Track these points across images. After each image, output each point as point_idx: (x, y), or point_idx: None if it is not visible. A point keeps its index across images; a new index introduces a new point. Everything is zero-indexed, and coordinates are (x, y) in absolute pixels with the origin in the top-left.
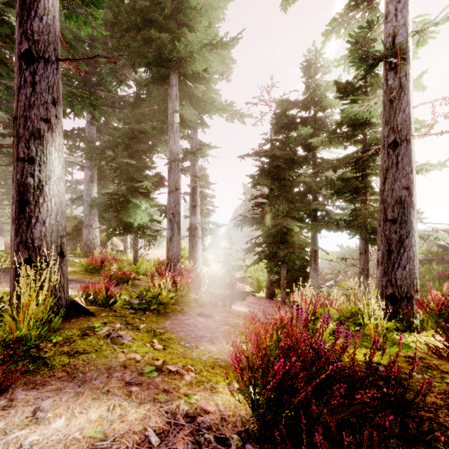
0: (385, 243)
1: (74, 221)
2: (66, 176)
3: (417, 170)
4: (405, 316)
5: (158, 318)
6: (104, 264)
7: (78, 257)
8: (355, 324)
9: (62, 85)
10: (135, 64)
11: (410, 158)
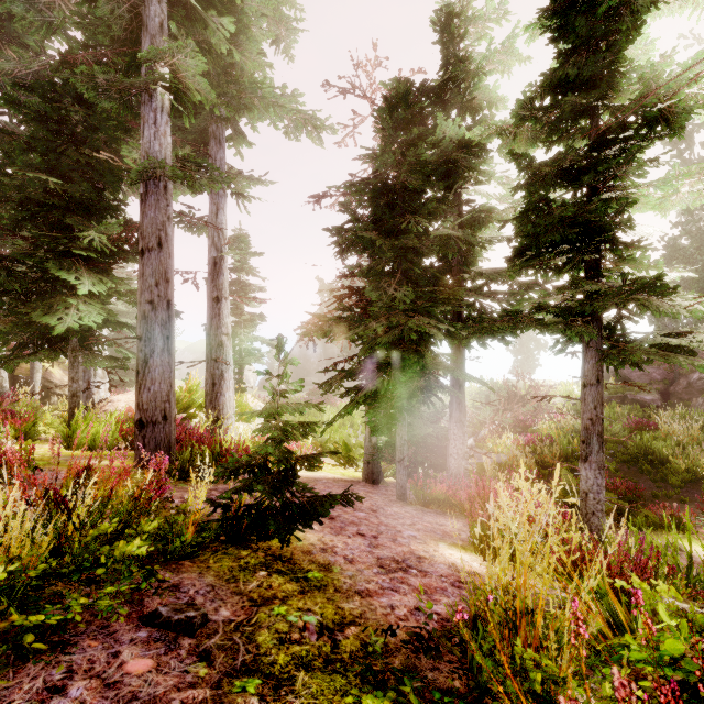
0: None
1: None
2: None
3: None
4: None
5: None
6: None
7: None
8: None
9: None
10: None
11: None
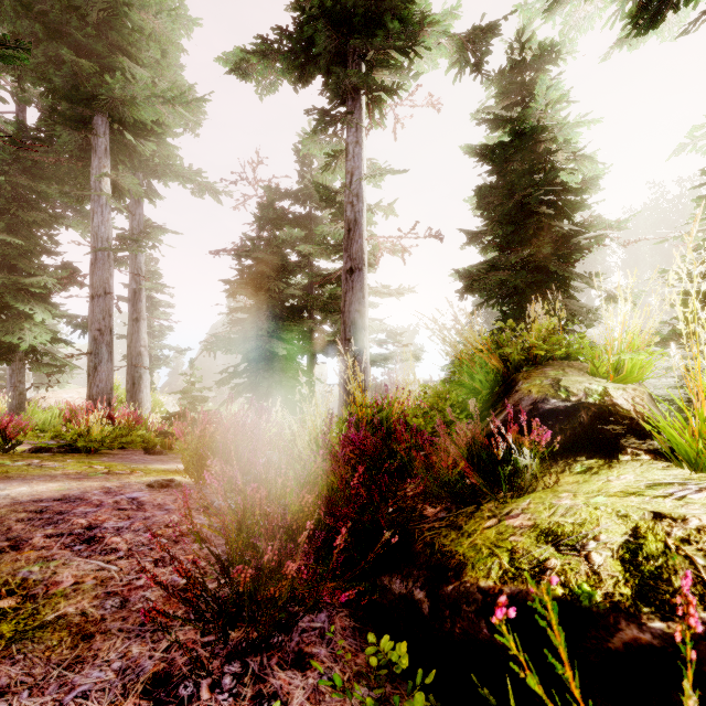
0: (344, 361)
1: None
2: None
3: (390, 293)
4: None
5: (90, 455)
6: None
7: None
8: None
9: None
10: (21, 77)
11: (362, 285)
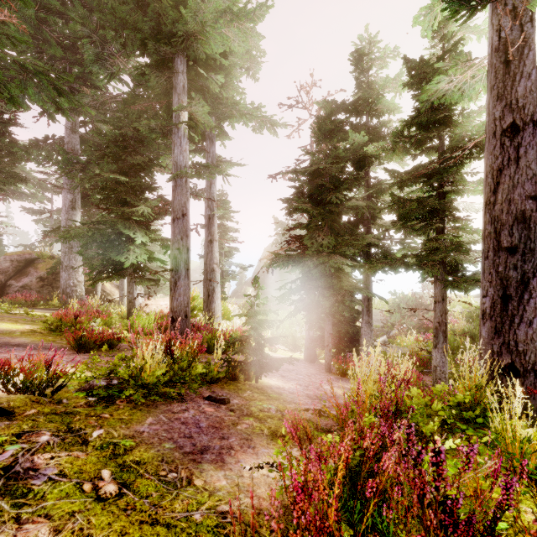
0: (498, 285)
1: (51, 261)
2: (45, 204)
3: None
4: (531, 401)
5: (135, 412)
6: (80, 319)
7: (53, 310)
8: (469, 423)
9: (2, 52)
10: (126, 43)
11: None
